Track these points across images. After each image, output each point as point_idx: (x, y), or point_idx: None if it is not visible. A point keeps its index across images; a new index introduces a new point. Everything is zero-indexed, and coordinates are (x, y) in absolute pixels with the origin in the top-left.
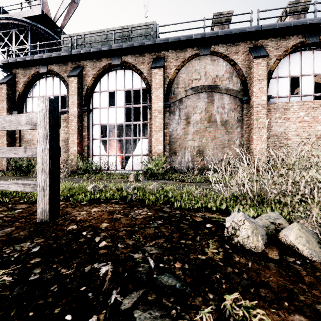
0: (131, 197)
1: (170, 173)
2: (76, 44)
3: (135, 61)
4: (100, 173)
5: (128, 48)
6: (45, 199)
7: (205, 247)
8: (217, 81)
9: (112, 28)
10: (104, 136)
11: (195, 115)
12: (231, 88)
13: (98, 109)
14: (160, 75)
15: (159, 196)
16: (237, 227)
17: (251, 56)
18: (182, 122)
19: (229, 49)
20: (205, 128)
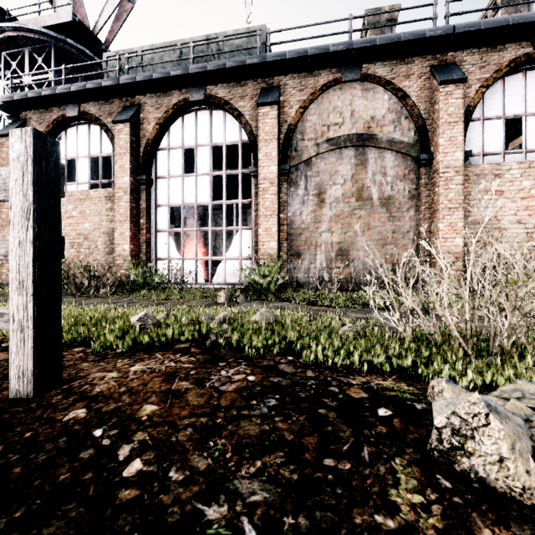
0: (214, 339)
1: (291, 290)
2: (129, 67)
3: (228, 95)
4: (167, 289)
5: (216, 72)
6: (26, 349)
7: (390, 483)
8: (374, 126)
9: (190, 39)
10: (177, 227)
11: (334, 188)
12: (398, 139)
13: (166, 178)
14: (272, 117)
15: (271, 337)
16: (467, 431)
17: (434, 82)
18: (311, 200)
19: (396, 71)
20: (352, 210)
